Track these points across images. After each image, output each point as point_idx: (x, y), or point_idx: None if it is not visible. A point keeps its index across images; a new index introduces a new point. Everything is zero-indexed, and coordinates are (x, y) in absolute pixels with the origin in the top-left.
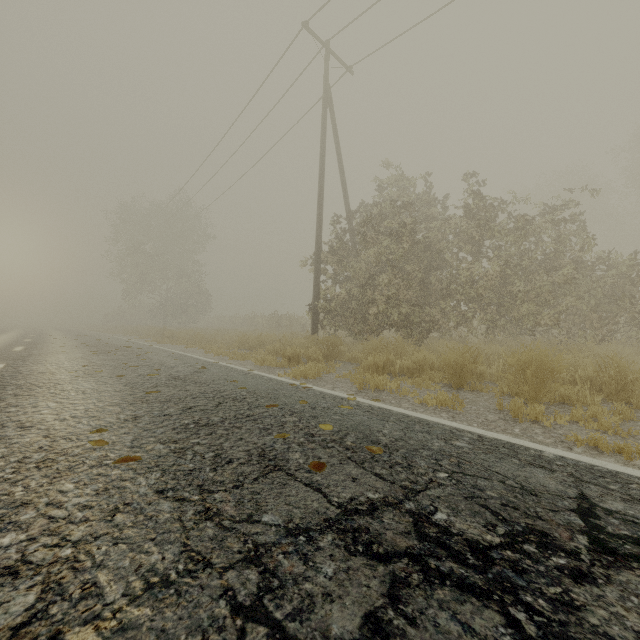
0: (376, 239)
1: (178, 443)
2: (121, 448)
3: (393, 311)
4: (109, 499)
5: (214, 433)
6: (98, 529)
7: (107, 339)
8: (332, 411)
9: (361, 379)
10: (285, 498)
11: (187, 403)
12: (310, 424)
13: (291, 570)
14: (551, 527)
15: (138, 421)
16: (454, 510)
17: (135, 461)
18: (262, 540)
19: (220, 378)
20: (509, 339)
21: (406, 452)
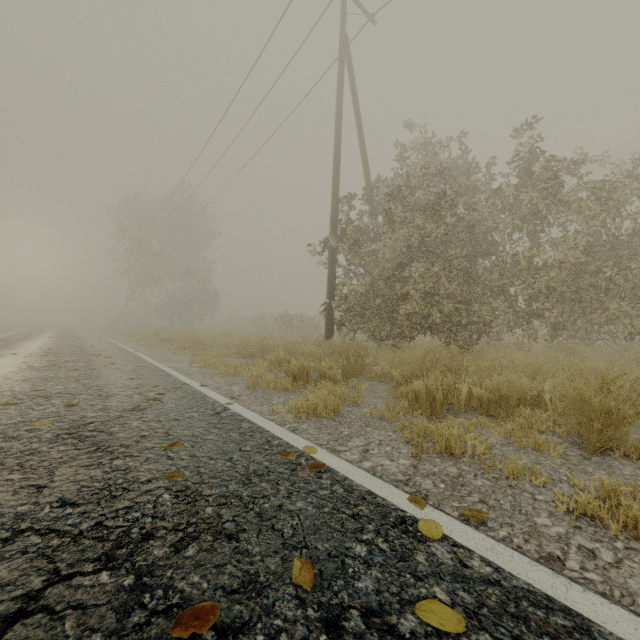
0: (407, 218)
1: None
2: None
3: (432, 310)
4: None
5: None
6: None
7: (91, 343)
8: None
9: (414, 429)
10: None
11: None
12: None
13: None
14: None
15: None
16: None
17: None
18: None
19: (159, 430)
20: (584, 346)
21: None
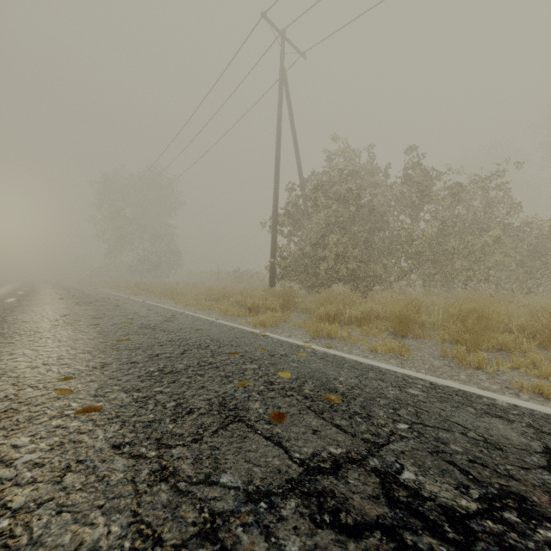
0: (326, 203)
1: (141, 392)
2: (85, 397)
3: (341, 267)
4: (62, 455)
5: (177, 381)
6: (44, 493)
7: (90, 292)
8: (289, 358)
9: (314, 327)
10: (245, 454)
11: (154, 350)
12: (269, 371)
13: (251, 549)
14: (527, 489)
15: (106, 369)
16: (421, 468)
17: (96, 411)
18: (219, 507)
19: (187, 327)
20: (444, 292)
21: (363, 401)
